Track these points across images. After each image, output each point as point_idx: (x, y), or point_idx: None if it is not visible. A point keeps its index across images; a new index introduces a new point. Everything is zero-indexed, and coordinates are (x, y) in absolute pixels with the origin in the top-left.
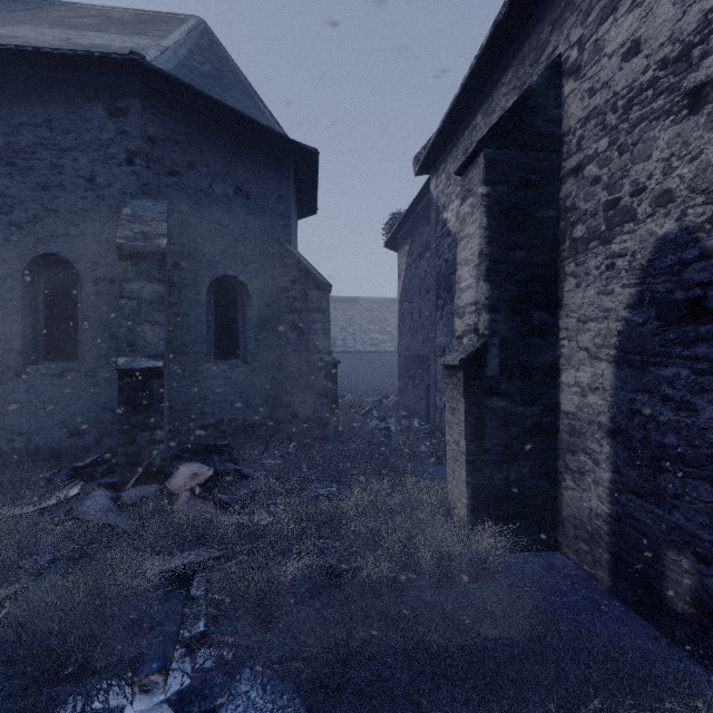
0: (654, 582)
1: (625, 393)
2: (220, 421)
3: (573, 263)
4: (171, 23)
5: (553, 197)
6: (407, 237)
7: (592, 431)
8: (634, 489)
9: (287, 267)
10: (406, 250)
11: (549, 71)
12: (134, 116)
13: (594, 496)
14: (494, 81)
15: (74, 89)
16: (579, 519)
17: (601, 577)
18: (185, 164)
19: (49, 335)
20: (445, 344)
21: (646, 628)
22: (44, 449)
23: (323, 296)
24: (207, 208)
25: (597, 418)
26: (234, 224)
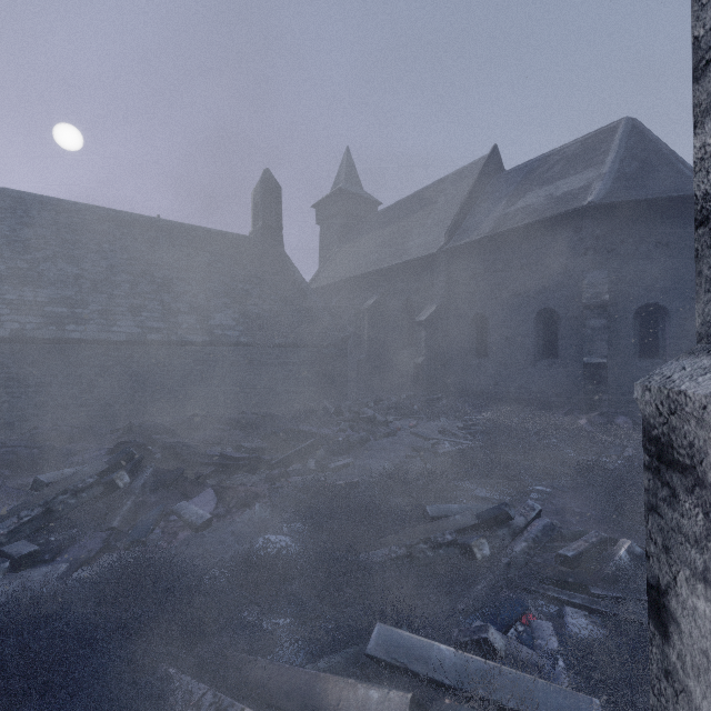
0: None
1: None
2: None
3: None
4: (605, 141)
5: None
6: None
7: None
8: None
9: None
10: None
11: None
12: (587, 229)
13: None
14: None
15: (556, 226)
16: None
17: None
18: (618, 242)
19: (544, 347)
20: None
21: None
22: (543, 400)
23: None
24: (633, 264)
25: None
26: (654, 268)
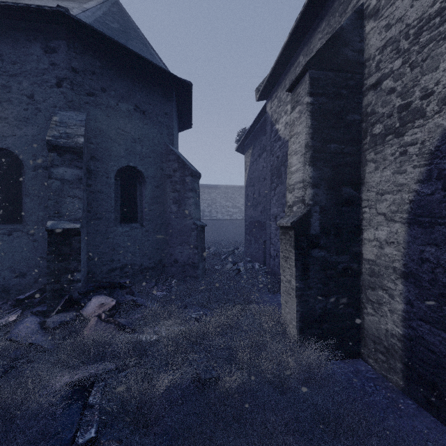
0: (441, 388)
1: (416, 246)
2: (124, 265)
3: (372, 152)
4: None
5: (357, 106)
6: (250, 144)
7: (388, 274)
8: (423, 317)
9: (171, 161)
10: (250, 152)
11: (355, 15)
12: (62, 53)
13: (390, 321)
14: (312, 31)
15: (18, 33)
16: (378, 337)
17: (395, 380)
18: (99, 88)
19: (1, 206)
20: (276, 213)
21: (435, 424)
22: None
23: (195, 181)
24: (115, 119)
25: (392, 264)
26: (134, 131)
